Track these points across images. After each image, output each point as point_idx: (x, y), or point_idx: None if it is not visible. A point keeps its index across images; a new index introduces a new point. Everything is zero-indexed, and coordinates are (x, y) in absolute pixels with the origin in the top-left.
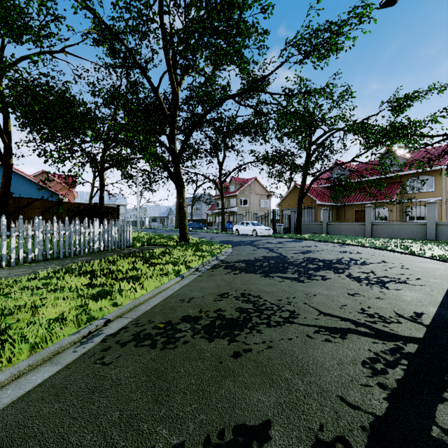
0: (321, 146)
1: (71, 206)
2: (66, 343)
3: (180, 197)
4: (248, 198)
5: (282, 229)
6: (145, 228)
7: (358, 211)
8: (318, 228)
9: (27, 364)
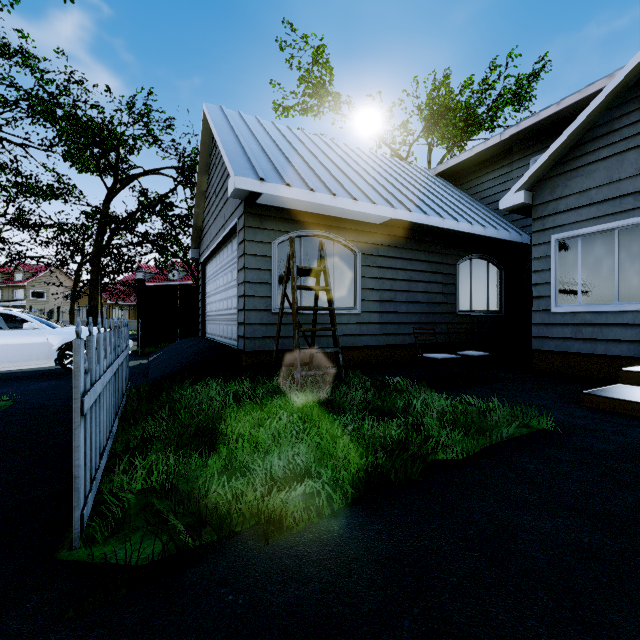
0: None
1: None
2: None
3: None
4: (45, 290)
5: None
6: None
7: None
8: None
9: None
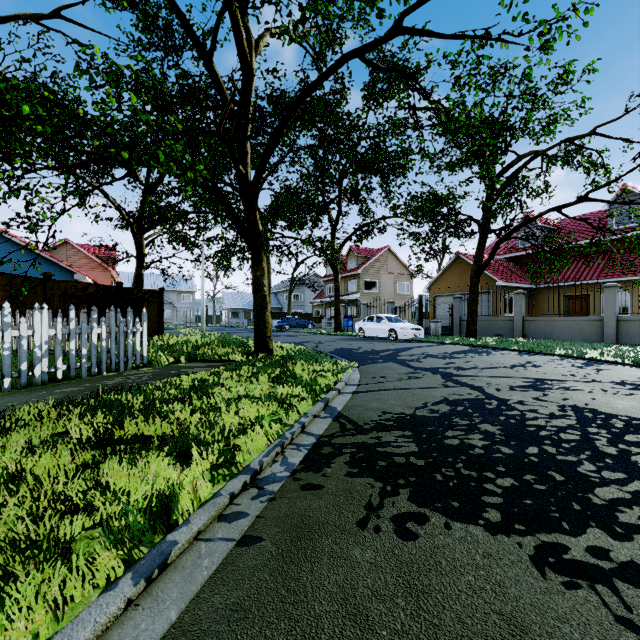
0: (510, 183)
1: (71, 287)
2: None
3: (257, 266)
4: (376, 279)
5: (439, 329)
6: (220, 326)
7: (569, 297)
8: (506, 327)
9: None
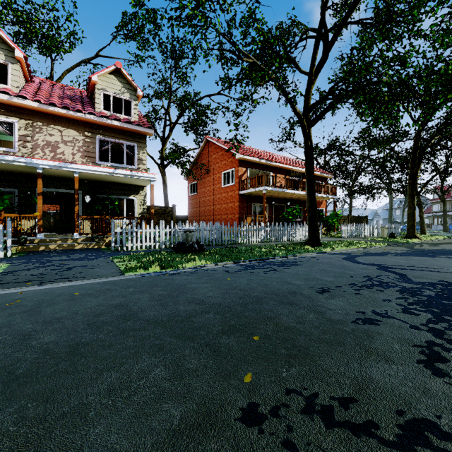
0: None
1: (351, 217)
2: (430, 240)
3: (421, 212)
4: None
5: None
6: None
7: None
8: None
9: (429, 240)
